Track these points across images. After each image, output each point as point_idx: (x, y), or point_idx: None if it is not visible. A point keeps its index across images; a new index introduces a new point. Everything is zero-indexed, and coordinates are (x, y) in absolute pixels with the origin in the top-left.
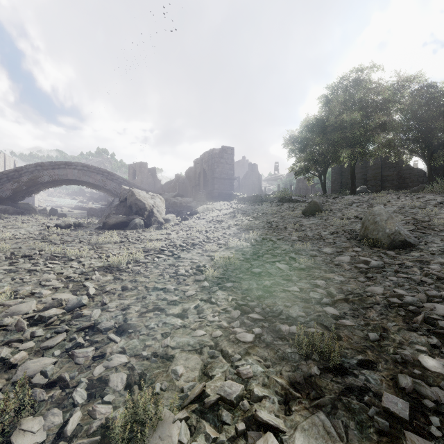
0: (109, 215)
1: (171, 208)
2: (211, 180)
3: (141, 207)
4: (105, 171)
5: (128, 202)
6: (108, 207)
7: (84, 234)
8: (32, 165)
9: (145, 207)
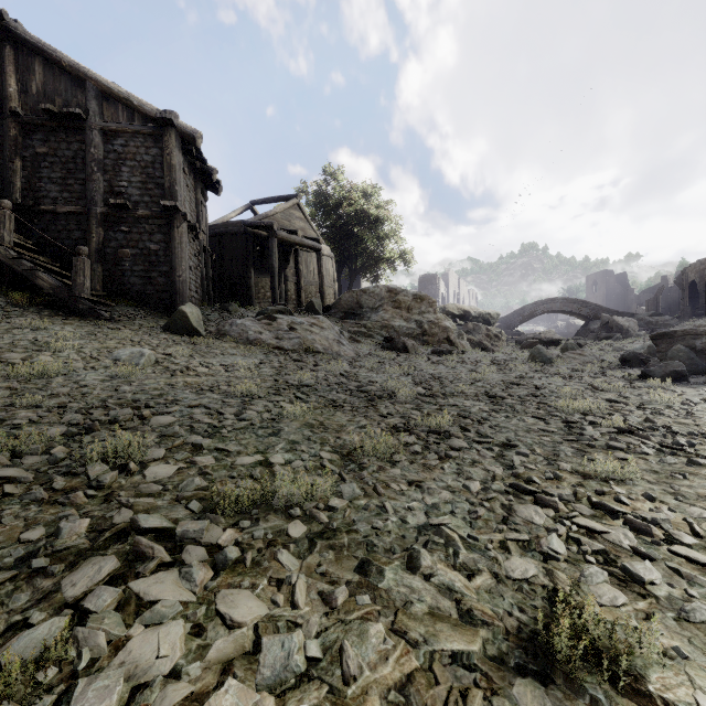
0: (600, 333)
1: (645, 327)
2: (703, 293)
3: (620, 328)
4: (580, 300)
5: (610, 326)
6: (580, 329)
7: (592, 341)
8: (530, 304)
9: (622, 327)
